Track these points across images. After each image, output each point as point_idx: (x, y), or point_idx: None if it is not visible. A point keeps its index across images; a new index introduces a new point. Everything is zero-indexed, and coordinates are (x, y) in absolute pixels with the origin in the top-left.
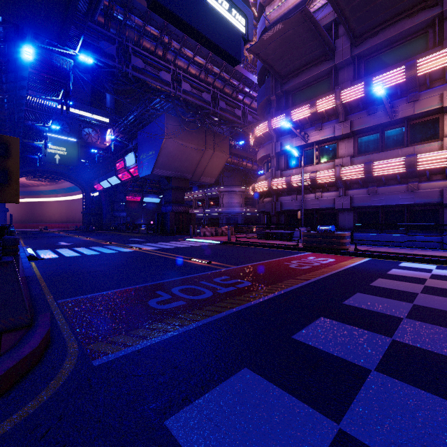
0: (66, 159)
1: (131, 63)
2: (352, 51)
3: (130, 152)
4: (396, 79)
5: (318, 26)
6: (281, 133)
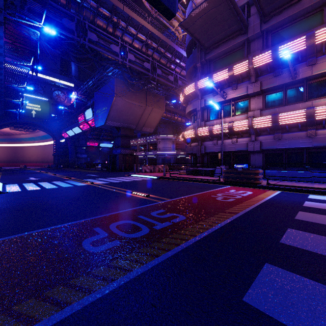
0: (40, 114)
1: (87, 36)
2: (261, 26)
3: (88, 108)
4: (298, 47)
5: (235, 5)
6: (204, 92)
